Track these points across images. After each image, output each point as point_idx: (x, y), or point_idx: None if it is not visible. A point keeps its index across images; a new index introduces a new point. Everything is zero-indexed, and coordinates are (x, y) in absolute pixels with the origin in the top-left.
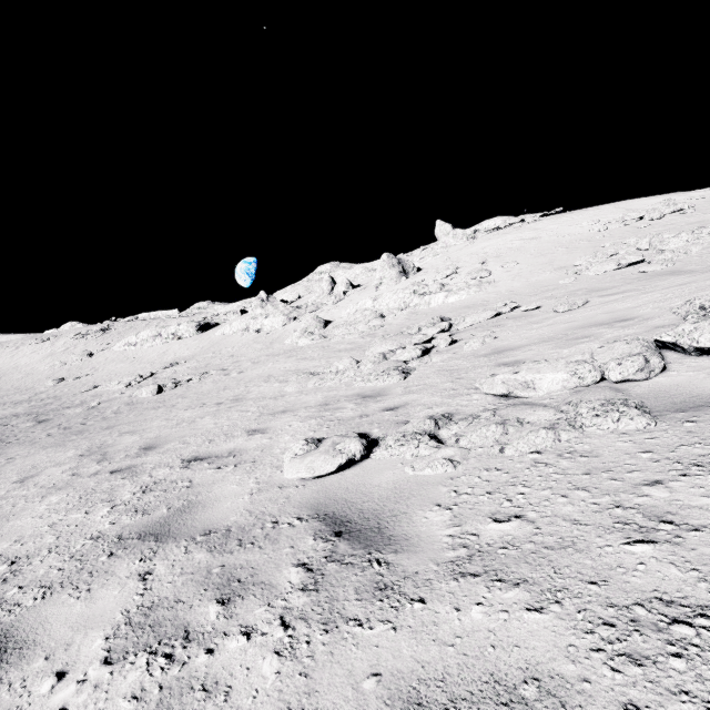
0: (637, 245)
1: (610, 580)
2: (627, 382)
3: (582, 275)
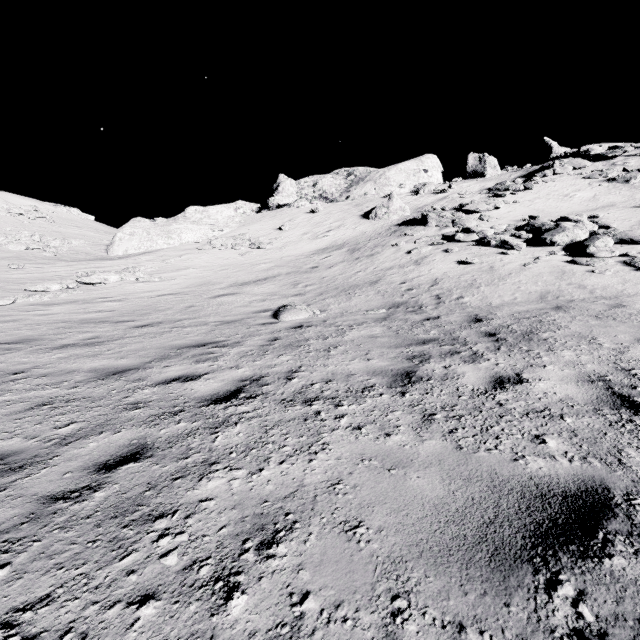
0: (33, 238)
1: (89, 299)
2: (73, 288)
3: (5, 248)
